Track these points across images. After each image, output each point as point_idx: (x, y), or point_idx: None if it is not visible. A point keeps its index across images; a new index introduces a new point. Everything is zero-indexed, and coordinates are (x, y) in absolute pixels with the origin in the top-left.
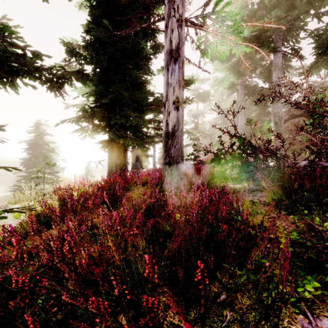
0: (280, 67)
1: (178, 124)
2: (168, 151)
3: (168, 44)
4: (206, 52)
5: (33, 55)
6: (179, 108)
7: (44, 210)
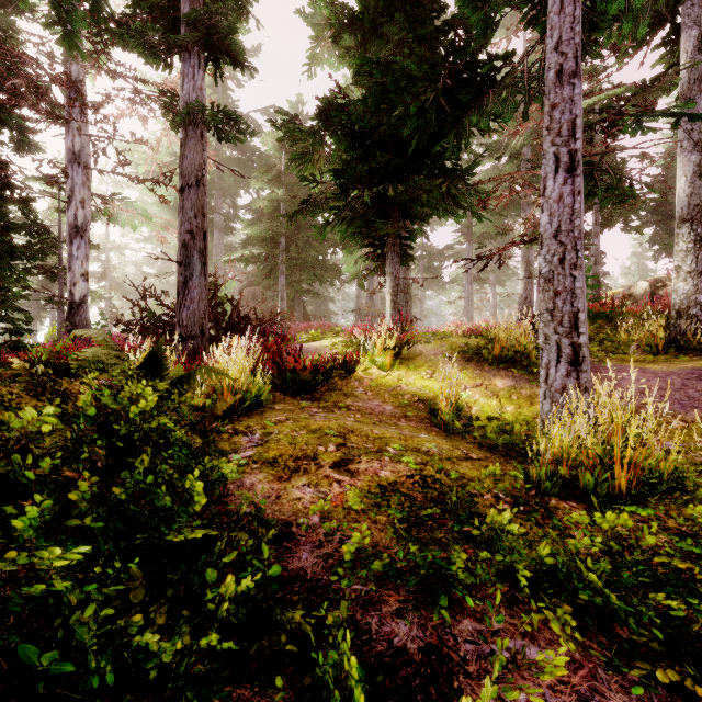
0: (221, 229)
1: (83, 295)
2: (72, 320)
3: (72, 219)
4: (117, 220)
5: None
6: (84, 281)
7: None
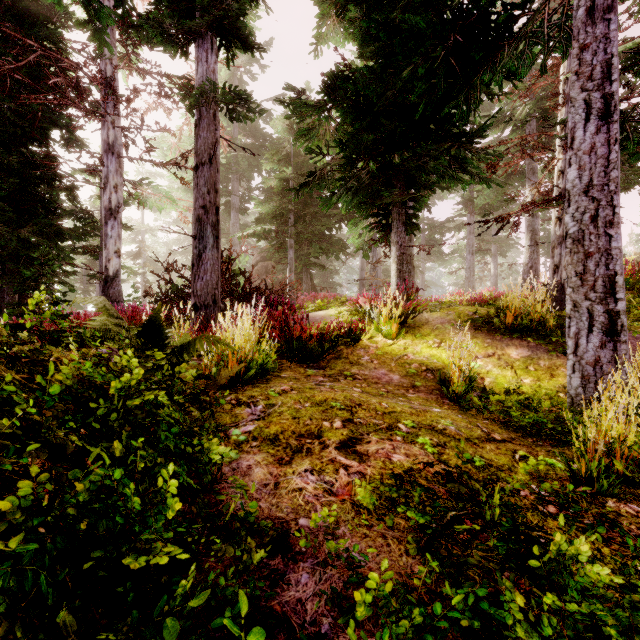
0: (237, 209)
1: (116, 270)
2: (107, 292)
3: (107, 202)
4: (145, 203)
5: None
6: (117, 257)
7: None
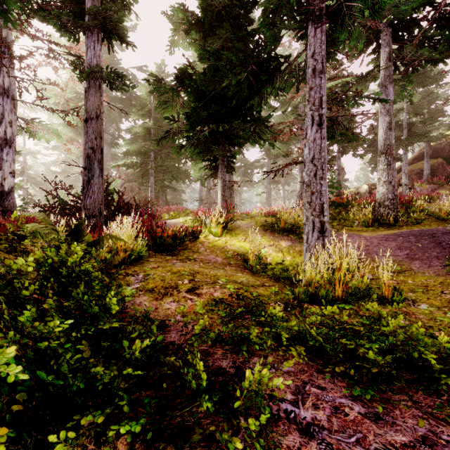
0: (109, 144)
1: (11, 187)
2: (3, 204)
3: (3, 134)
4: (35, 135)
5: None
6: (12, 177)
7: None
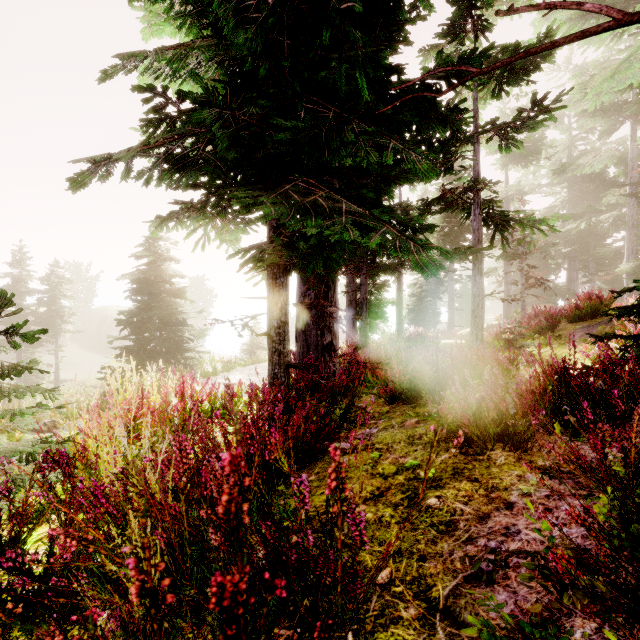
0: None
1: None
2: None
3: None
4: None
5: None
6: None
7: None
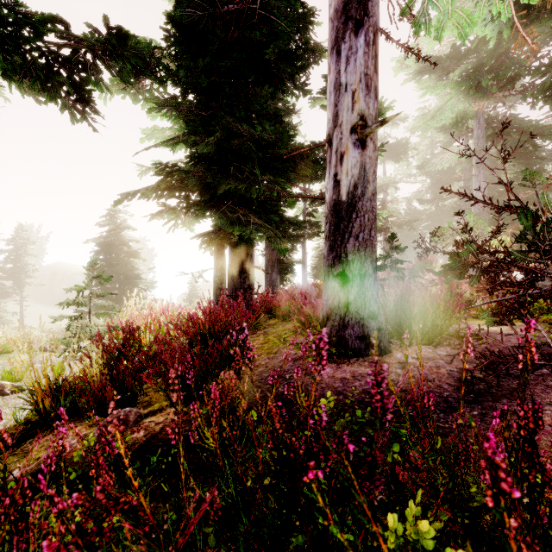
0: None
1: (363, 181)
2: (340, 249)
3: None
4: (426, 20)
5: (16, 19)
6: (365, 144)
7: (67, 379)
